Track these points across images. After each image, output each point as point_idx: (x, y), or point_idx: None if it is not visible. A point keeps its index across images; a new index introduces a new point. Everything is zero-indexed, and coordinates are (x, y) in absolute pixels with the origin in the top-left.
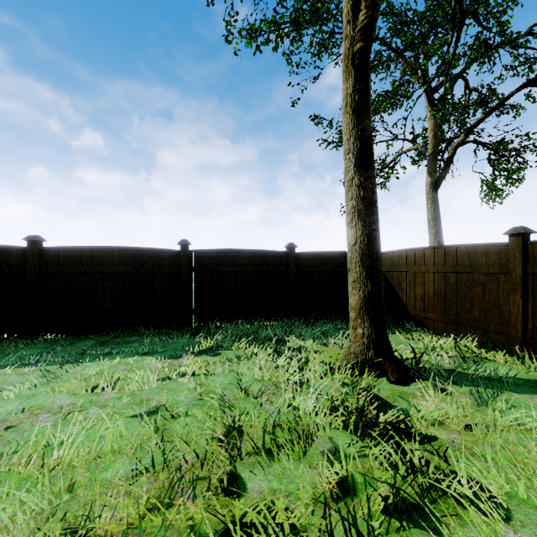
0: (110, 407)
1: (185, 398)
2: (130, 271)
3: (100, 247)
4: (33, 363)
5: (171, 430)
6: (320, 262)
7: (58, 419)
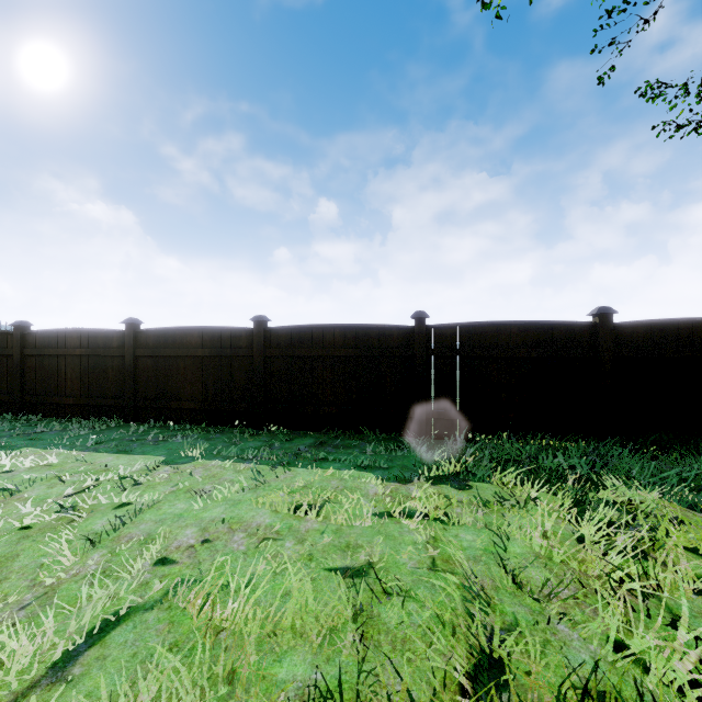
0: (308, 544)
1: (408, 558)
2: (352, 355)
3: (320, 325)
4: (250, 459)
5: (380, 619)
6: (669, 339)
7: (251, 545)
